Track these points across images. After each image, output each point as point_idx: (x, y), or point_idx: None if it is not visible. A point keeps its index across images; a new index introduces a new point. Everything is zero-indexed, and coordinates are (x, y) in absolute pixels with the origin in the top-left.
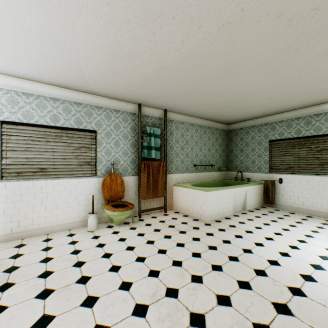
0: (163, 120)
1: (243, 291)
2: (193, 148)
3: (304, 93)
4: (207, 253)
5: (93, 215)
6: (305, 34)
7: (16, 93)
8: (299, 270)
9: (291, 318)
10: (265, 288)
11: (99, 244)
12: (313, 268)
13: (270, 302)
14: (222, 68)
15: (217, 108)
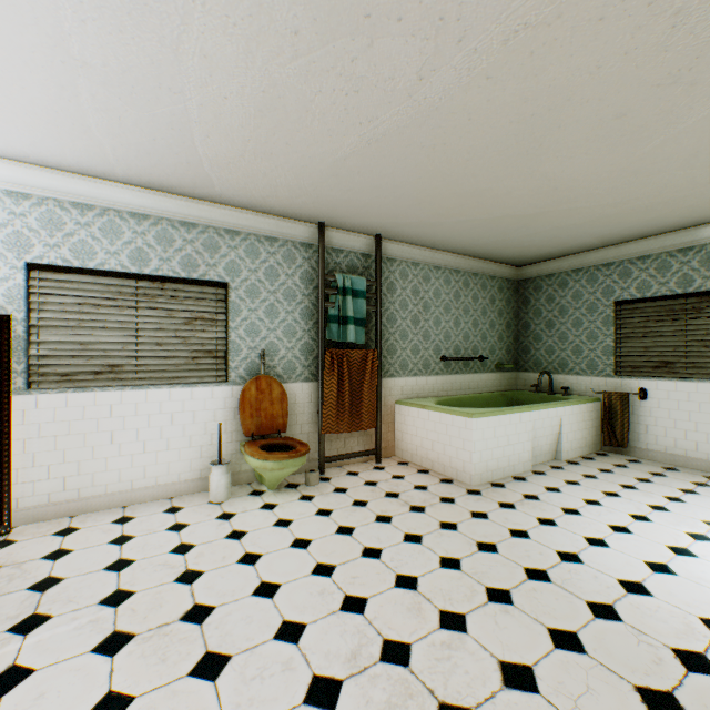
0: (373, 258)
1: (565, 657)
2: (441, 320)
3: (702, 189)
4: (475, 561)
5: (219, 467)
6: None
7: (58, 204)
8: (697, 608)
9: None
10: (618, 650)
11: (233, 533)
12: None
13: (631, 686)
14: (510, 137)
15: (495, 231)
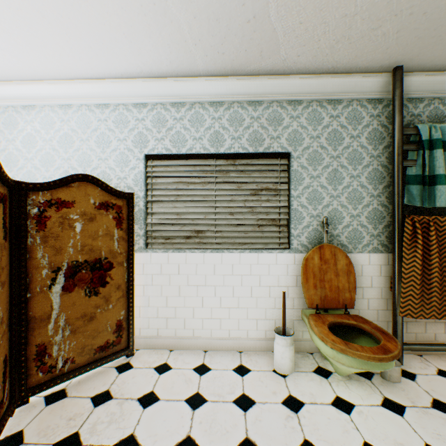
0: None
1: None
2: None
3: None
4: None
5: (283, 338)
6: None
7: (162, 107)
8: None
9: None
10: None
11: None
12: None
13: None
14: None
15: None
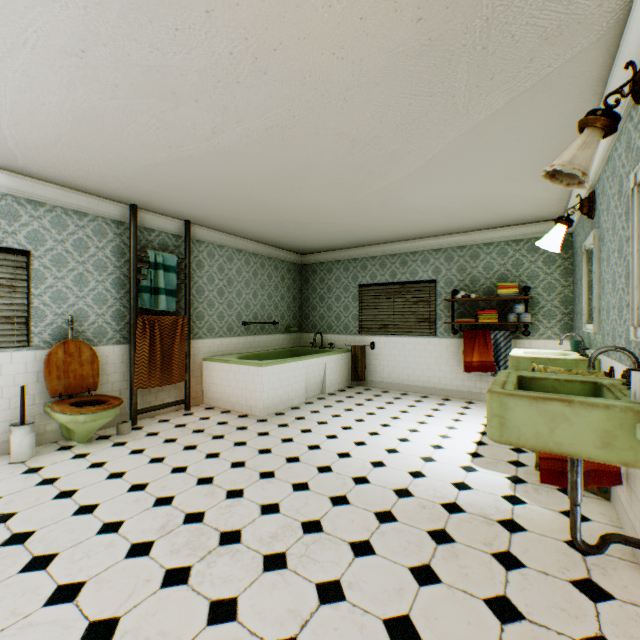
0: (184, 239)
1: (298, 494)
2: (243, 293)
3: (394, 223)
4: (255, 460)
5: (23, 428)
6: (374, 159)
7: None
8: (371, 458)
9: (347, 506)
10: (327, 484)
11: (45, 480)
12: (388, 453)
13: (328, 497)
14: (280, 176)
15: (281, 229)
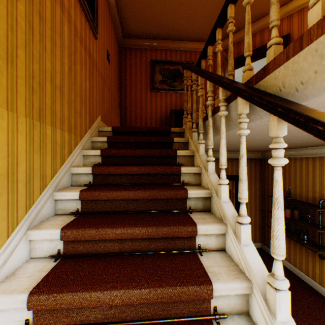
0: None
1: None
2: None
3: None
4: None
5: None
6: None
7: None
8: None
9: None
10: None
11: None
12: None
13: None
14: None
15: None
